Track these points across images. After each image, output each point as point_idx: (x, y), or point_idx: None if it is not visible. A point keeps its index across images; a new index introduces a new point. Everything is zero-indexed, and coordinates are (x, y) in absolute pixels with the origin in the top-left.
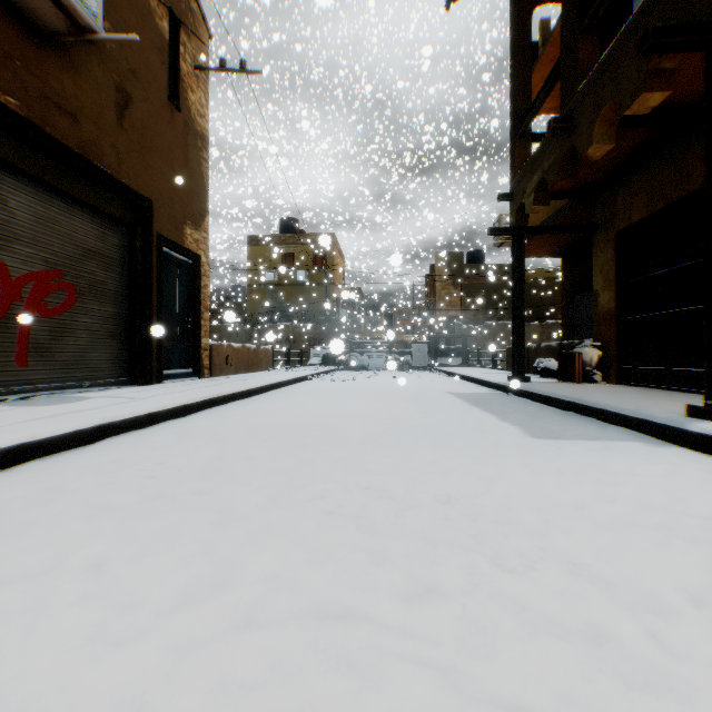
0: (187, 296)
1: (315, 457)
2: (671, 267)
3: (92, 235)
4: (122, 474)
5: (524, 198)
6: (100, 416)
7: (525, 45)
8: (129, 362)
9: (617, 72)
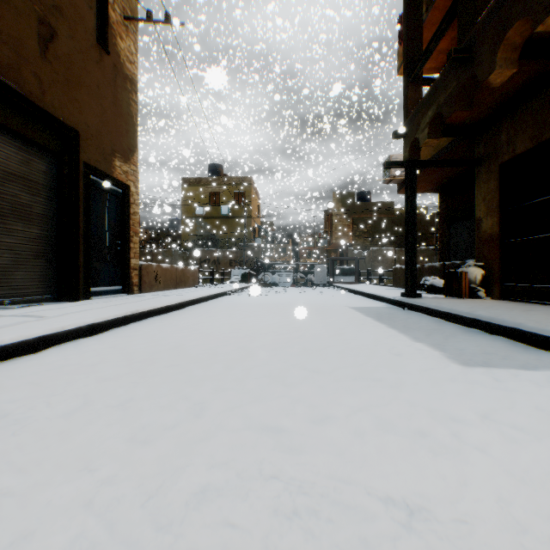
0: (117, 221)
1: (209, 402)
2: None
3: (16, 159)
4: None
5: (418, 133)
6: None
7: None
8: (57, 280)
9: None
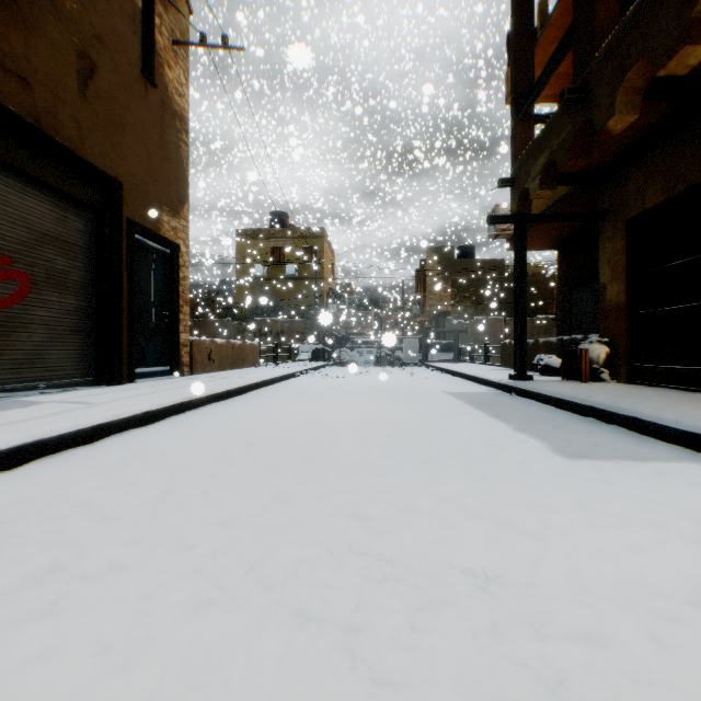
0: (164, 288)
1: (293, 492)
2: (693, 256)
3: (51, 218)
4: (19, 527)
5: (528, 183)
6: (25, 433)
7: (527, 19)
8: (96, 359)
9: (649, 27)
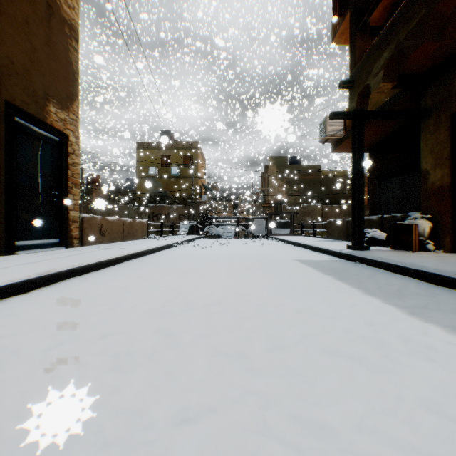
0: (53, 171)
1: None
2: None
3: None
4: None
5: (369, 80)
6: None
7: None
8: None
9: None
